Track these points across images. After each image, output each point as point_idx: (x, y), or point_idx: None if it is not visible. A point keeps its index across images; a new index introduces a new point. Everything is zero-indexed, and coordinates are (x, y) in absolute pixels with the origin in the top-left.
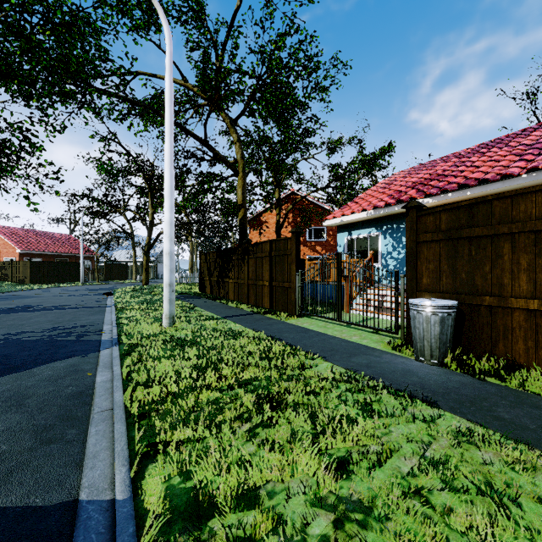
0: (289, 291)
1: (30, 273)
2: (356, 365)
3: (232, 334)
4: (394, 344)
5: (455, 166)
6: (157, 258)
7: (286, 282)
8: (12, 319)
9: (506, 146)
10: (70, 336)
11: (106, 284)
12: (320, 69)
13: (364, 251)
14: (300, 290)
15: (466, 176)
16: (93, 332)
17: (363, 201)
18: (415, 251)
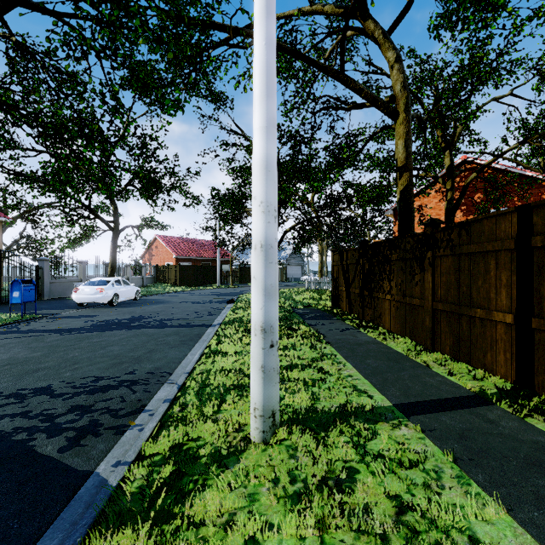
0: None
1: (180, 276)
2: None
3: None
4: None
5: None
6: (287, 261)
7: None
8: (87, 345)
9: None
10: (65, 431)
11: (238, 287)
12: None
13: None
14: None
15: None
16: (121, 415)
17: None
18: None
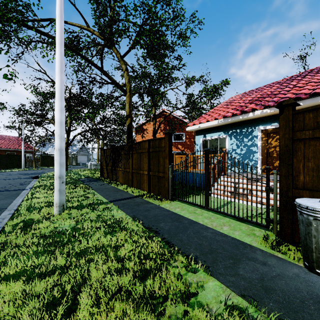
0: (163, 180)
1: None
2: (250, 286)
3: (112, 225)
4: (272, 243)
5: (280, 88)
6: (77, 152)
7: (161, 172)
8: None
9: (318, 74)
10: None
11: (40, 169)
12: (184, 21)
13: (215, 149)
14: (172, 180)
15: (294, 93)
16: None
17: (214, 113)
18: (291, 148)
